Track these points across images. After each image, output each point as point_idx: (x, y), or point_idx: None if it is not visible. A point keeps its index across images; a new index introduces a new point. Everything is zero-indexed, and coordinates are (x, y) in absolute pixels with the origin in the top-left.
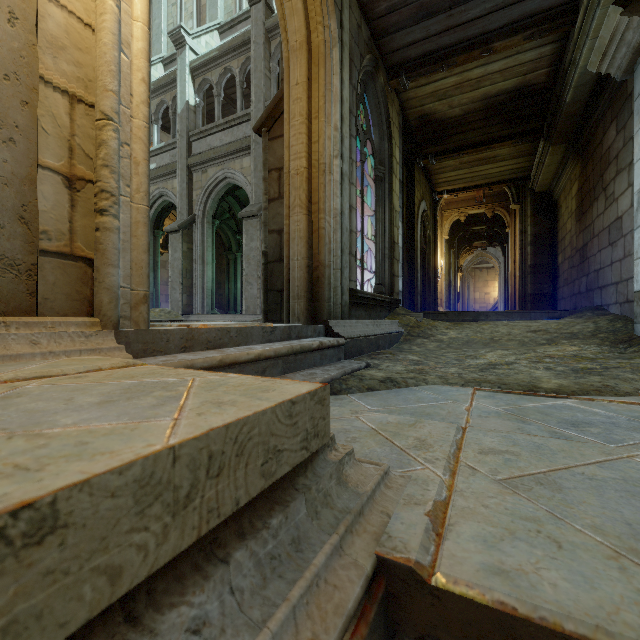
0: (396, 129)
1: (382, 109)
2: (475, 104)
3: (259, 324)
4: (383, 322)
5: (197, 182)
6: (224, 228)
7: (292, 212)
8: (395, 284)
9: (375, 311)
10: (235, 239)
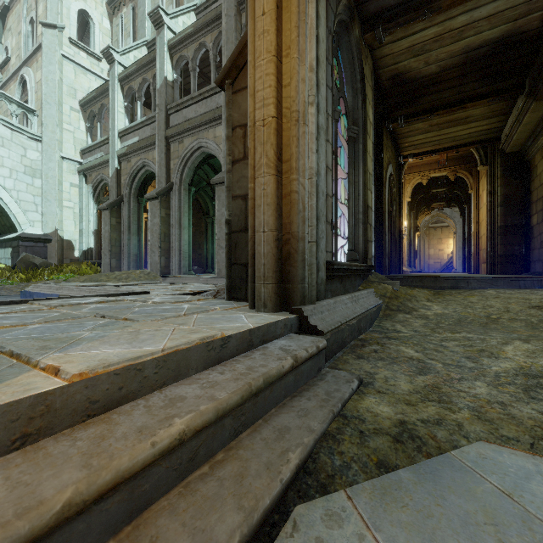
0: (369, 88)
1: (356, 65)
2: (454, 59)
3: (201, 340)
4: (360, 295)
5: (174, 152)
6: (202, 194)
7: (257, 173)
8: (368, 250)
9: (350, 281)
10: (212, 204)
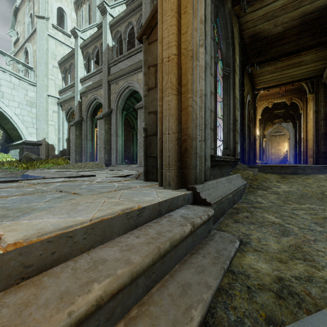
0: (237, 43)
1: (228, 27)
2: (294, 21)
3: (122, 211)
4: (232, 178)
5: (113, 90)
6: (130, 116)
7: (164, 94)
8: (236, 148)
9: (224, 168)
10: (136, 122)
